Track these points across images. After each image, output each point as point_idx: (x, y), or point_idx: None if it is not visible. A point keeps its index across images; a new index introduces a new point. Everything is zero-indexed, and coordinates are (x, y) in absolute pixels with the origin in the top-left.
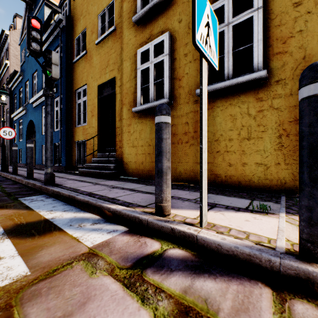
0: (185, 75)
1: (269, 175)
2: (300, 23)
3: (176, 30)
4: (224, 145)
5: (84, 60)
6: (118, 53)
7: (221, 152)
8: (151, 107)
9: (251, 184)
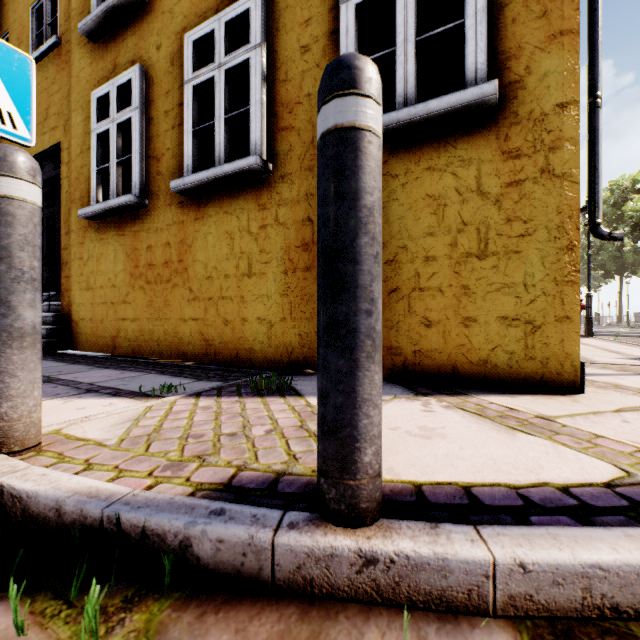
0: (166, 152)
1: (274, 338)
2: (309, 82)
3: (153, 63)
4: (219, 287)
5: None
6: (64, 95)
7: (215, 299)
8: (110, 210)
9: (252, 356)
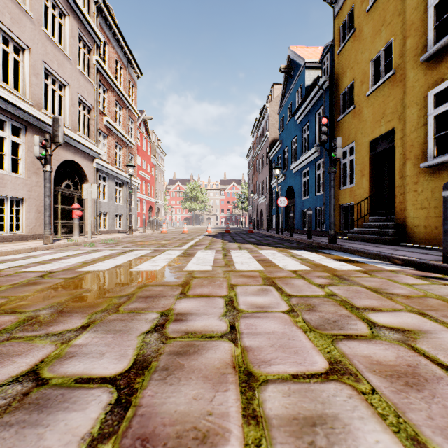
0: None
1: None
2: None
3: None
4: None
5: (351, 116)
6: (397, 100)
7: None
8: None
9: None
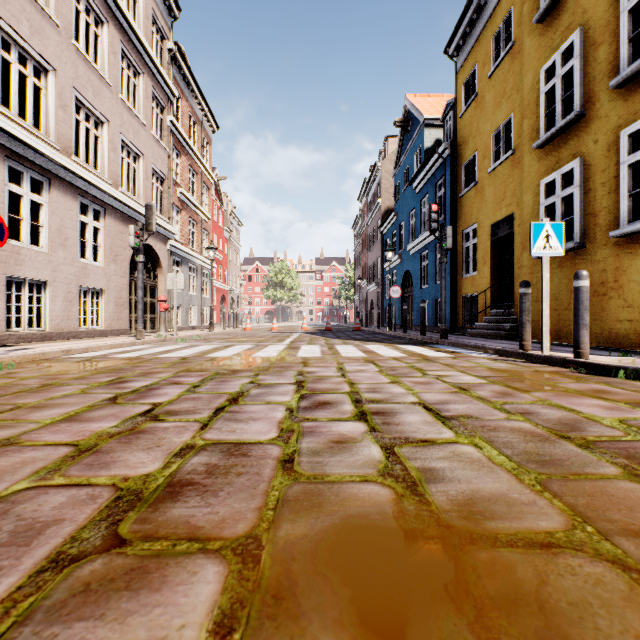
0: (601, 210)
1: None
2: None
3: (590, 153)
4: None
5: (473, 193)
6: (516, 183)
7: None
8: None
9: None
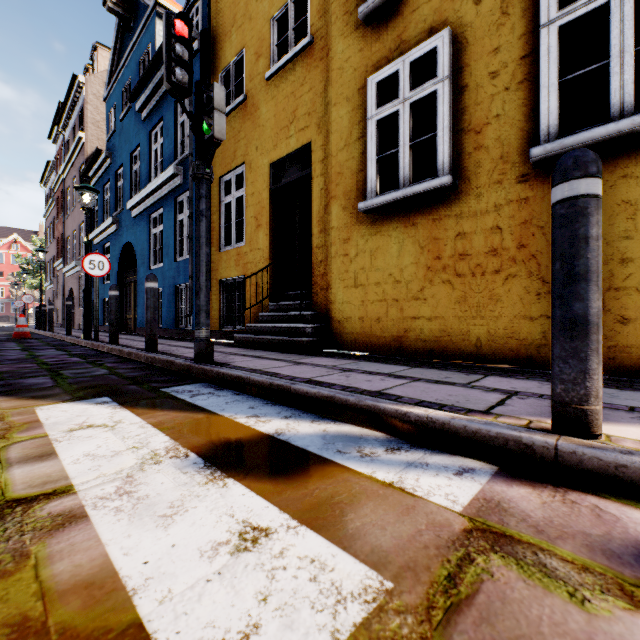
0: (491, 120)
1: None
2: None
3: (466, 22)
4: (605, 275)
5: (240, 115)
6: (317, 92)
7: None
8: (406, 198)
9: None
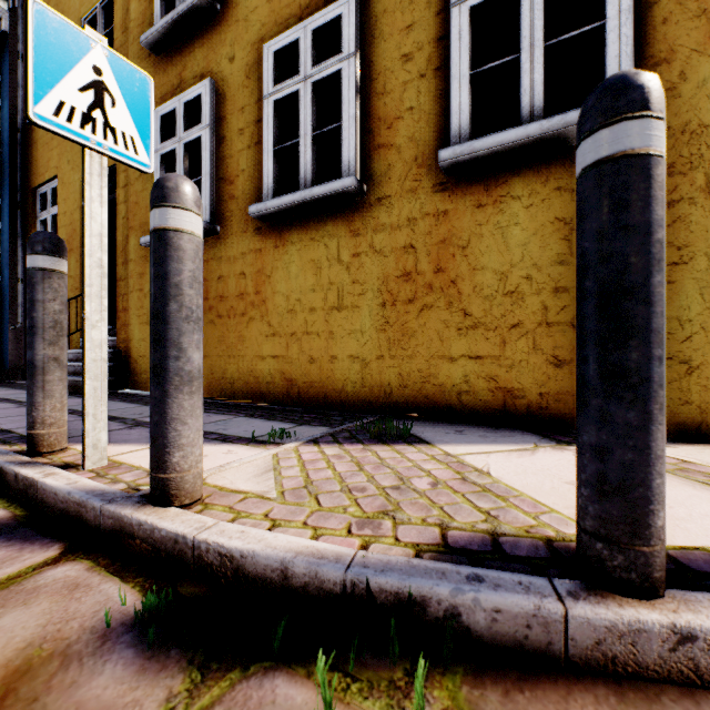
0: (240, 173)
1: (369, 378)
2: (411, 94)
3: (225, 77)
4: (303, 321)
5: None
6: None
7: (299, 334)
8: None
9: (343, 397)
